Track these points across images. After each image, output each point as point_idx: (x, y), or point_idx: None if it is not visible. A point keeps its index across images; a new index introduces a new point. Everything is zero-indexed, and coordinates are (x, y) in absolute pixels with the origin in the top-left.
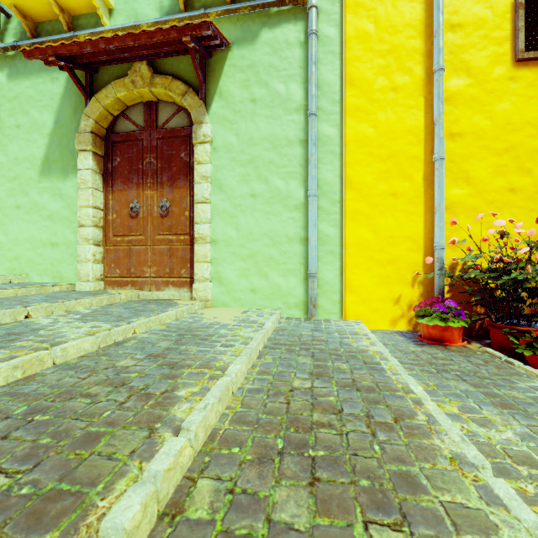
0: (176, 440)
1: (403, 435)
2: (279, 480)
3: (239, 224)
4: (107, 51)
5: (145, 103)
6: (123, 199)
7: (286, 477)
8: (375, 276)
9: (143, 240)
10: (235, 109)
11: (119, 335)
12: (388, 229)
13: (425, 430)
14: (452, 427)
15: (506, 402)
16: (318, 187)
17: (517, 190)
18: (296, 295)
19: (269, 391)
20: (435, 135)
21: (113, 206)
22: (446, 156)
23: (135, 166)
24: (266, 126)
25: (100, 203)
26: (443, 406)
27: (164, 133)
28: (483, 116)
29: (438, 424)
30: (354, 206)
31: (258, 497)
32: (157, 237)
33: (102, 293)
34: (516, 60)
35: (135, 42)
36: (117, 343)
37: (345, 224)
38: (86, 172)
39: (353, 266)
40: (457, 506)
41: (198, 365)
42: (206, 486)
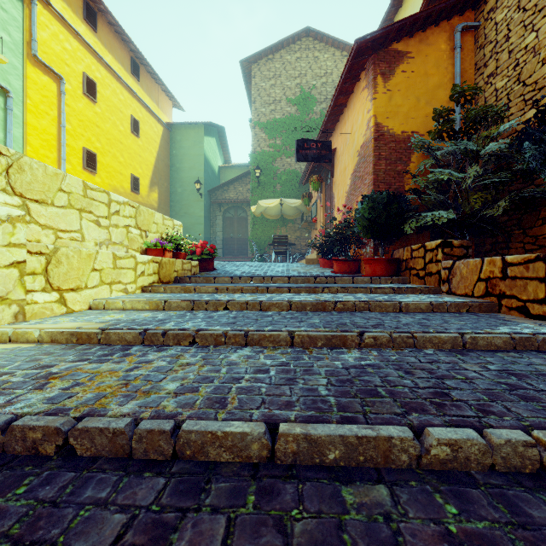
0: None
1: None
2: None
3: None
4: None
5: None
6: None
7: None
8: None
9: None
10: None
11: None
12: None
13: None
14: None
15: None
16: None
17: None
18: None
19: None
20: None
21: None
22: None
23: None
24: None
25: None
26: None
27: None
28: None
29: None
30: None
31: None
32: None
33: None
34: (84, 168)
35: None
36: None
37: None
38: None
39: None
40: None
41: None
42: None
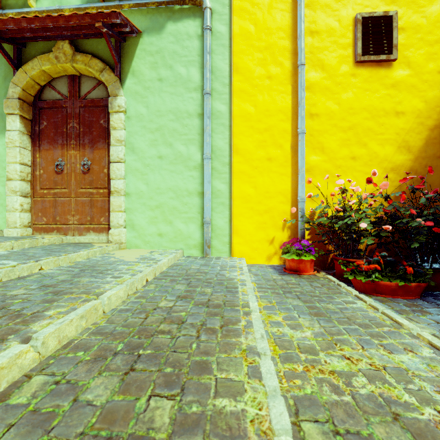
0: (18, 347)
1: (220, 336)
2: (102, 372)
3: (148, 180)
4: (30, 29)
5: (68, 76)
6: (50, 157)
7: (109, 370)
8: (255, 222)
9: (67, 193)
10: (146, 86)
11: (24, 271)
12: (265, 186)
13: (239, 332)
14: (260, 329)
15: (320, 312)
16: (212, 152)
17: (357, 158)
18: (195, 238)
19: (136, 310)
20: (298, 115)
21: (40, 163)
22: (307, 131)
23: (60, 129)
24: (171, 101)
25: (28, 160)
26: (273, 316)
27: (86, 102)
28: (333, 102)
29: (251, 328)
30: (239, 167)
31: (77, 385)
32: (80, 190)
33: (26, 238)
34: (356, 62)
35: (54, 23)
36: (20, 277)
37: (233, 181)
38: (13, 133)
39: (238, 214)
40: (227, 380)
41: (80, 292)
42: (38, 380)
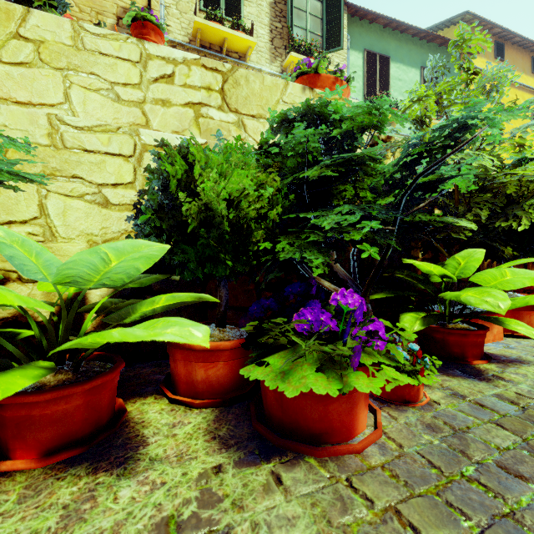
0: None
1: None
2: None
3: None
4: None
5: None
6: None
7: None
8: None
9: None
10: None
11: None
12: None
13: None
14: None
15: None
16: None
17: None
18: None
19: None
20: None
21: None
22: None
23: None
24: None
25: None
26: None
27: None
28: None
29: None
30: None
31: None
32: None
33: None
34: None
35: None
36: None
37: None
38: None
39: None
40: None
41: None
42: None
